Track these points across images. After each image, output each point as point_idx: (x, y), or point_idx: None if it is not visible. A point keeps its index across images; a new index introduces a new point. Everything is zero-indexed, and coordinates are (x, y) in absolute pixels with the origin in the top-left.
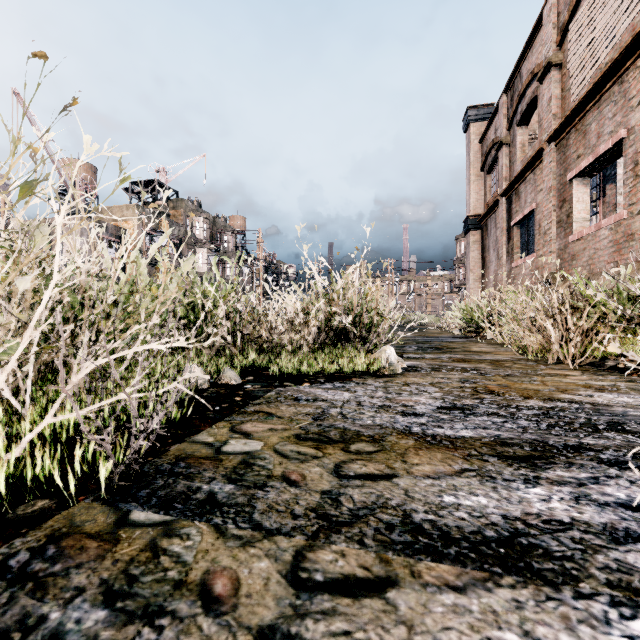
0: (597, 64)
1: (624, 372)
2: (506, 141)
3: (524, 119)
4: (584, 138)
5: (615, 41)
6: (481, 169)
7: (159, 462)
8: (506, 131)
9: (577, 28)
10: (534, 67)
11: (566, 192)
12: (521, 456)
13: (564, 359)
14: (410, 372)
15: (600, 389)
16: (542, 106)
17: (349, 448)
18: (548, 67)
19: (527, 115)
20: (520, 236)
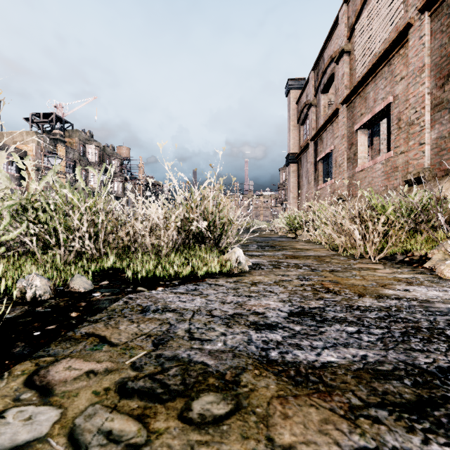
0: (373, 52)
1: (411, 265)
2: (314, 103)
3: (325, 89)
4: (365, 102)
5: (385, 37)
6: (297, 122)
7: None
8: (314, 96)
9: (360, 27)
10: (332, 53)
11: (353, 138)
12: (412, 402)
13: (365, 254)
14: (255, 270)
15: (408, 282)
16: (337, 80)
17: (190, 411)
18: (342, 53)
19: (327, 86)
20: (323, 168)
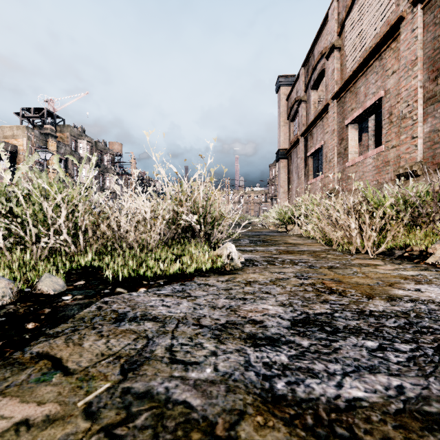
0: (364, 47)
1: (412, 260)
2: (304, 99)
3: (315, 85)
4: (356, 97)
5: (376, 32)
6: (287, 118)
7: None
8: (304, 92)
9: (351, 23)
10: (322, 49)
11: (344, 133)
12: None
13: (362, 249)
14: (249, 266)
15: (417, 280)
16: (327, 76)
17: None
18: (332, 49)
19: (317, 82)
20: (313, 163)
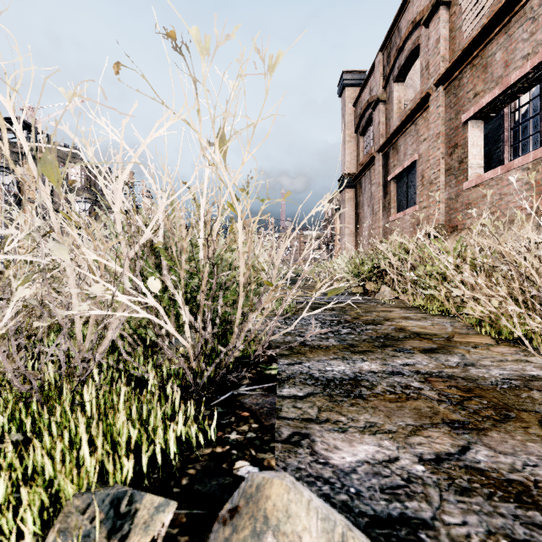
0: None
1: None
2: (382, 98)
3: (401, 75)
4: (485, 72)
5: None
6: (355, 131)
7: None
8: (382, 89)
9: None
10: (416, 15)
11: (458, 136)
12: None
13: None
14: None
15: None
16: (425, 54)
17: None
18: (436, 6)
19: (404, 71)
20: (397, 190)
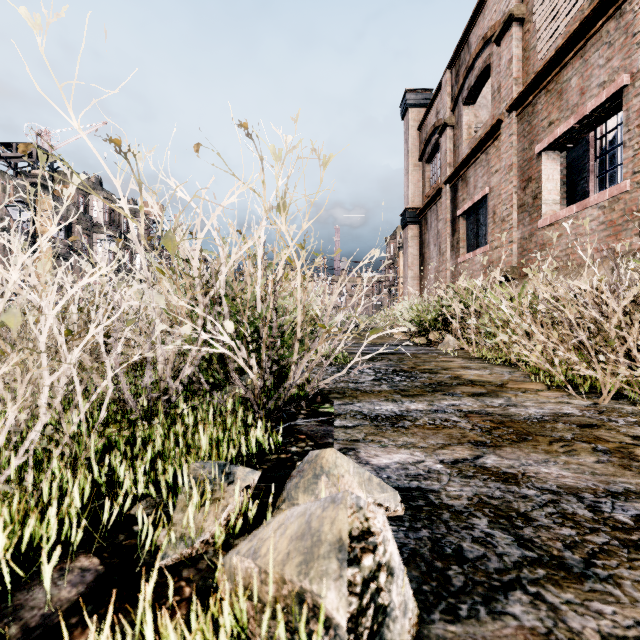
0: (578, 5)
1: None
2: (450, 122)
3: (471, 96)
4: (560, 99)
5: None
6: (420, 158)
7: None
8: (450, 112)
9: None
10: (487, 30)
11: (532, 169)
12: None
13: None
14: (463, 624)
15: None
16: (496, 75)
17: None
18: (509, 22)
19: (475, 92)
20: (467, 228)
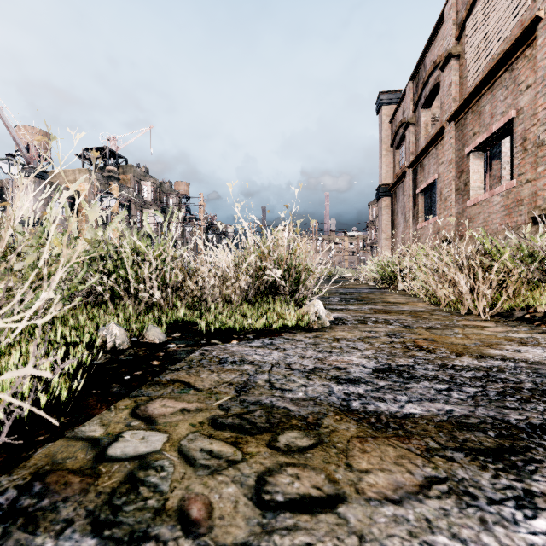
0: (490, 55)
1: (532, 323)
2: (412, 121)
3: (427, 103)
4: (479, 118)
5: (506, 35)
6: (391, 145)
7: (3, 484)
8: (412, 113)
9: (473, 24)
10: (436, 58)
11: (464, 164)
12: (491, 448)
13: (474, 310)
14: (338, 325)
15: (522, 342)
16: (443, 91)
17: (277, 442)
18: (448, 57)
19: (430, 99)
20: (424, 202)
